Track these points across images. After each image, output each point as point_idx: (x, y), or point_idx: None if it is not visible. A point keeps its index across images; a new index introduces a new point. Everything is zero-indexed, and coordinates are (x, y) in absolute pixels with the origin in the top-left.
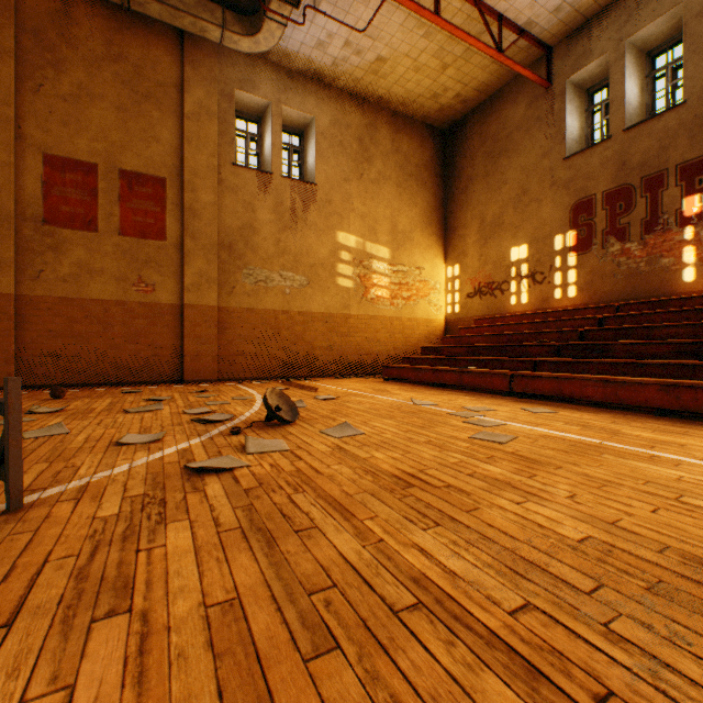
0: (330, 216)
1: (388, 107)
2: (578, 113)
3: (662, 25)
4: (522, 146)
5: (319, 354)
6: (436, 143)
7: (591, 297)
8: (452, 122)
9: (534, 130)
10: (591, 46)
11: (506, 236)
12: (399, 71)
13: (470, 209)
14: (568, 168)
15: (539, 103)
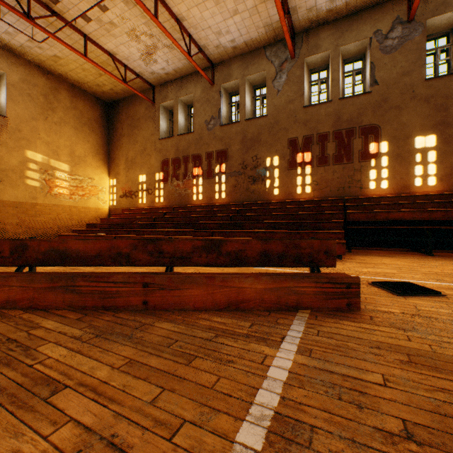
0: (20, 140)
1: (68, 80)
2: (166, 120)
3: (190, 98)
4: (144, 127)
5: (10, 228)
6: (103, 109)
7: (168, 202)
8: (112, 100)
9: (149, 121)
10: (168, 94)
11: (138, 169)
12: (72, 66)
13: (122, 150)
14: (161, 144)
15: (151, 110)
